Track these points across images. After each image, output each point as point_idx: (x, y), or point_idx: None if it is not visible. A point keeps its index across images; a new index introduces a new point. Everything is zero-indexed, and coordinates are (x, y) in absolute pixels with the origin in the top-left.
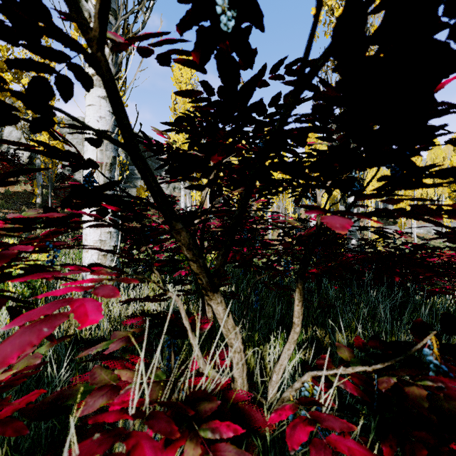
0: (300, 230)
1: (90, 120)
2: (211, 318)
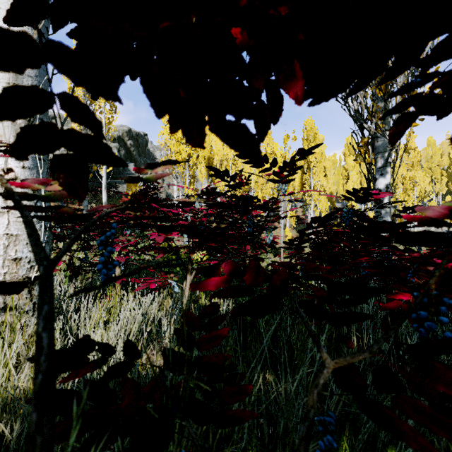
0: (350, 216)
1: None
2: None
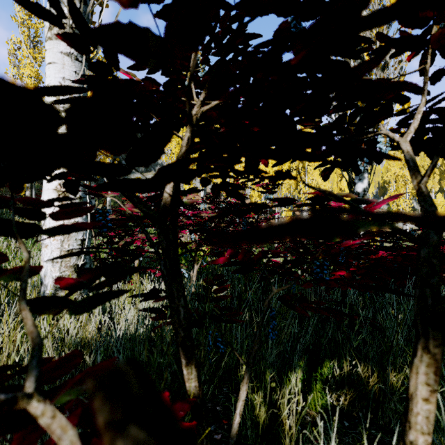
0: None
1: (50, 82)
2: (196, 390)
